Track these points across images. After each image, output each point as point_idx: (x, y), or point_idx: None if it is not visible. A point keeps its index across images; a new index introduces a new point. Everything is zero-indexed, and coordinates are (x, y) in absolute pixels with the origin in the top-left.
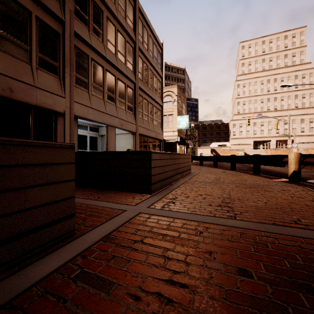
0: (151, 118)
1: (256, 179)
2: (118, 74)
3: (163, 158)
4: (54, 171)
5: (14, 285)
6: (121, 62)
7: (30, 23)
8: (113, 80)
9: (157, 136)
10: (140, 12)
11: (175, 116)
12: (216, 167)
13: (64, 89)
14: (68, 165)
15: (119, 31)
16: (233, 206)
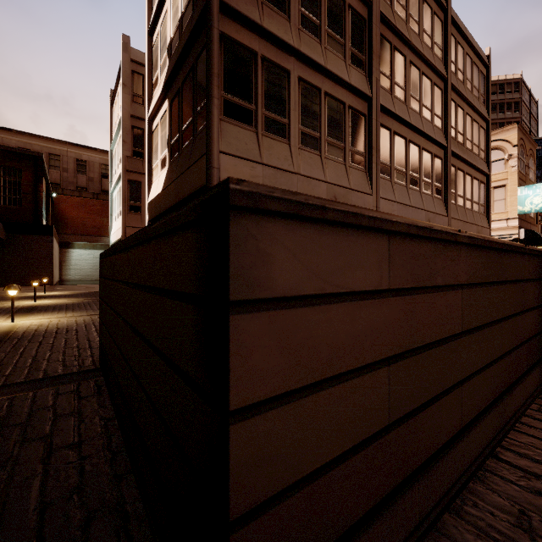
0: (468, 201)
1: None
2: (423, 141)
3: None
4: None
5: None
6: (426, 121)
7: (344, 117)
8: (416, 153)
9: (479, 232)
10: (452, 23)
11: (512, 187)
12: None
13: (371, 184)
14: None
15: (424, 74)
16: None
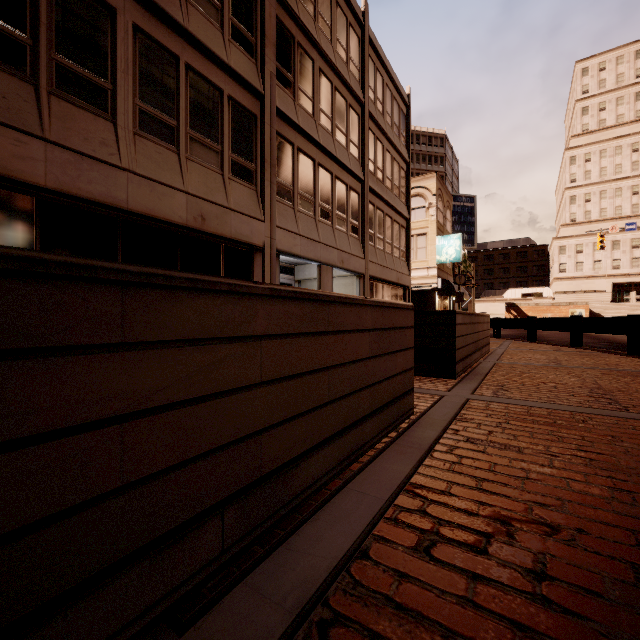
0: (389, 245)
1: (639, 364)
2: (337, 168)
3: (464, 322)
4: (405, 336)
5: (416, 441)
6: (340, 146)
7: (221, 109)
8: (328, 180)
9: (399, 279)
10: (371, 45)
11: (432, 236)
12: (534, 341)
13: (263, 207)
14: (411, 329)
15: (337, 90)
16: (615, 398)
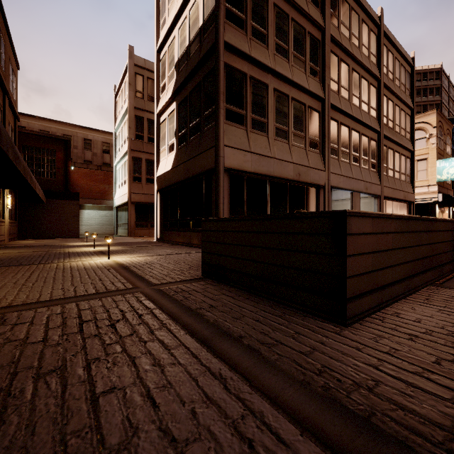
0: (397, 172)
1: None
2: (362, 128)
3: None
4: None
5: None
6: (364, 113)
7: (305, 114)
8: (357, 138)
9: (405, 196)
10: (384, 35)
11: (433, 160)
12: None
13: (324, 163)
14: None
15: (362, 77)
16: None
